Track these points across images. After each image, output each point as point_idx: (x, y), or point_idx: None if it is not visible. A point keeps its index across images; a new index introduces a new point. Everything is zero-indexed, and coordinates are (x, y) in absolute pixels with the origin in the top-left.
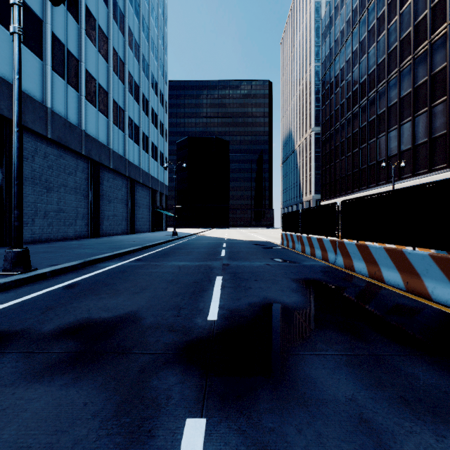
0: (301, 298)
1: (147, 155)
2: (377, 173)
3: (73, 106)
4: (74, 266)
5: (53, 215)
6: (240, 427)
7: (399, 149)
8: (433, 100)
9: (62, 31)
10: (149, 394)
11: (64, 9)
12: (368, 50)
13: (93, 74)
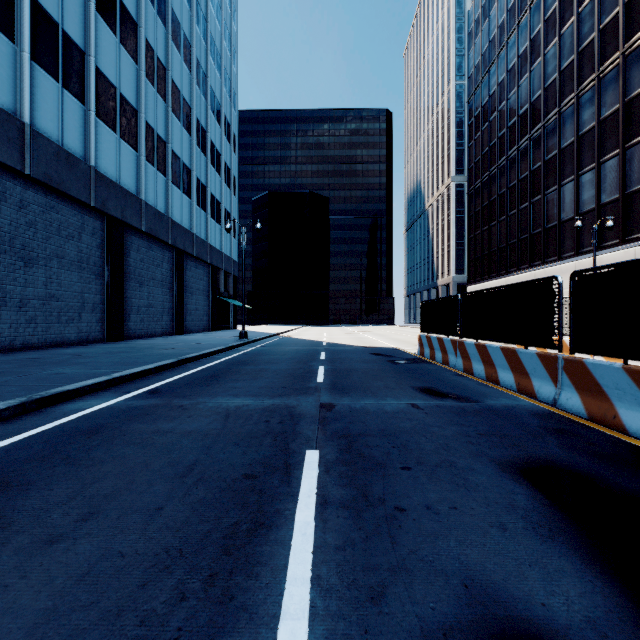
0: (596, 587)
1: (204, 214)
2: (561, 240)
3: (74, 126)
4: None
5: (36, 305)
6: None
7: (597, 201)
8: None
9: None
10: None
11: None
12: (545, 51)
13: (112, 78)
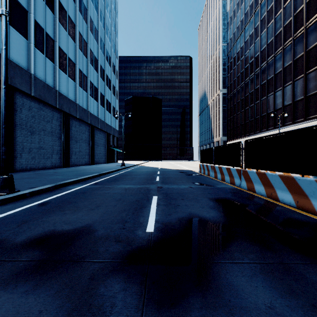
0: (217, 213)
1: (103, 109)
2: (267, 121)
3: (50, 73)
4: (48, 189)
5: (35, 151)
6: None
7: (283, 104)
8: (308, 69)
9: (42, 19)
10: (96, 301)
11: (43, 3)
12: (261, 34)
13: (65, 50)
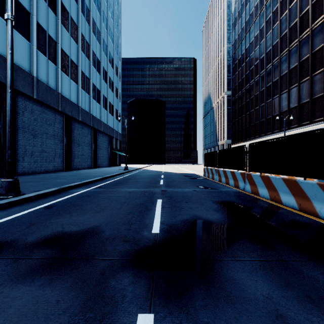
0: (221, 216)
1: (106, 111)
2: (273, 124)
3: (52, 75)
4: (53, 192)
5: (37, 154)
6: (181, 321)
7: (288, 107)
8: (313, 71)
9: (44, 21)
10: (108, 293)
11: (46, 5)
12: (266, 35)
13: (67, 52)
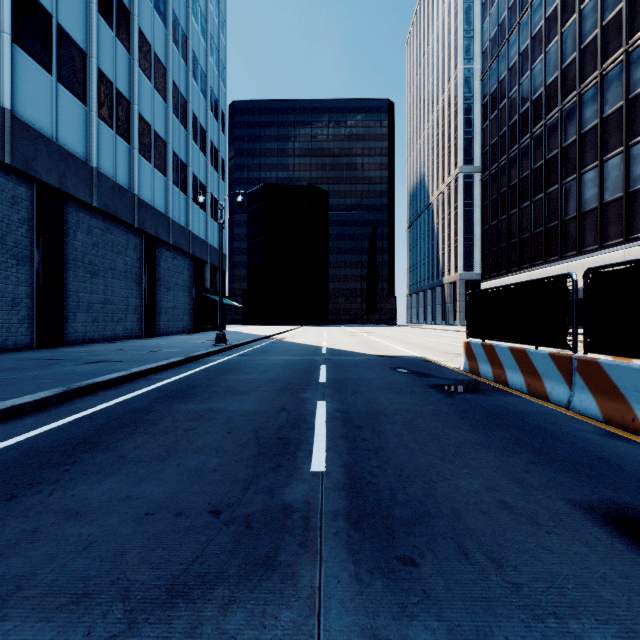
0: None
1: (184, 197)
2: (603, 225)
3: None
4: None
5: None
6: None
7: None
8: None
9: None
10: None
11: None
12: (581, 5)
13: None
